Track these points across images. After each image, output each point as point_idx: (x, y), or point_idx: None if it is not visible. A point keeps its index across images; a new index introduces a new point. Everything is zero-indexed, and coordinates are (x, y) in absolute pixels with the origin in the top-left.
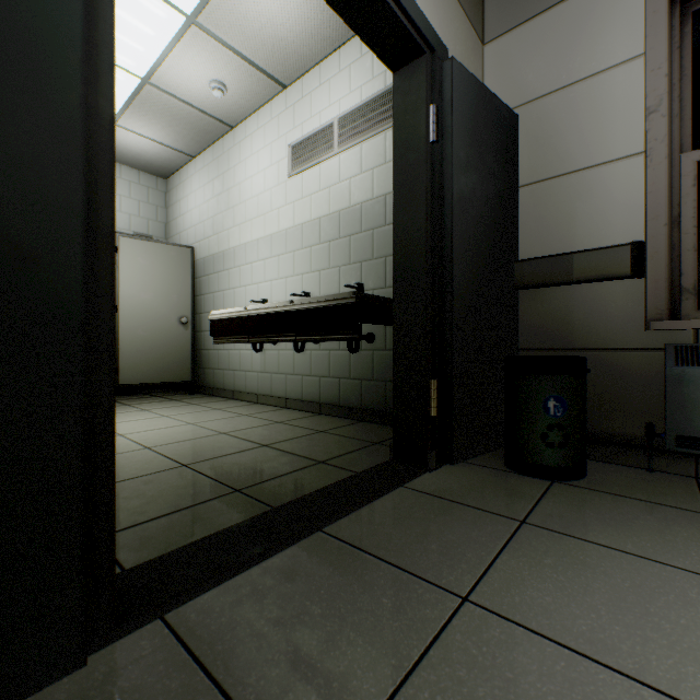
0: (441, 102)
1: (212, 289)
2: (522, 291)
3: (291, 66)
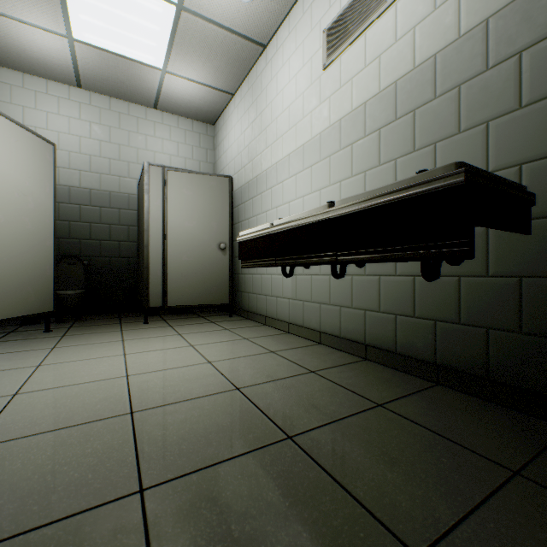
0: None
1: (247, 215)
2: None
3: None
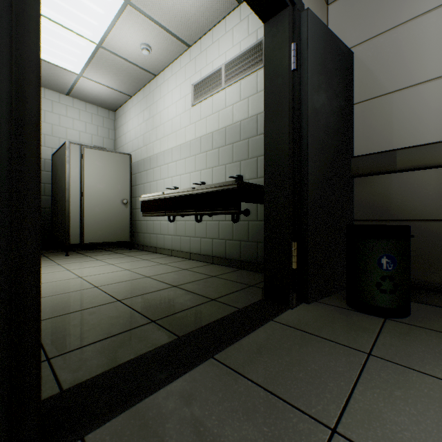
0: (299, 41)
1: (143, 181)
2: (356, 178)
3: (193, 31)
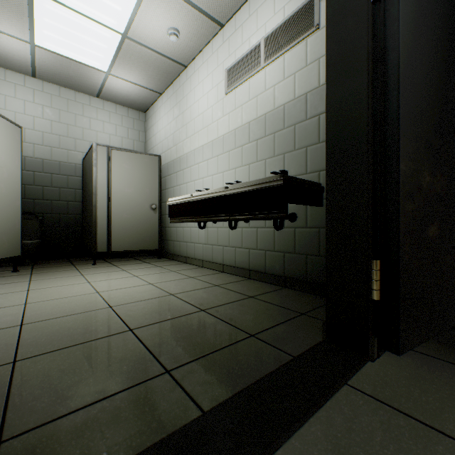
0: None
1: (173, 184)
2: None
3: (226, 5)
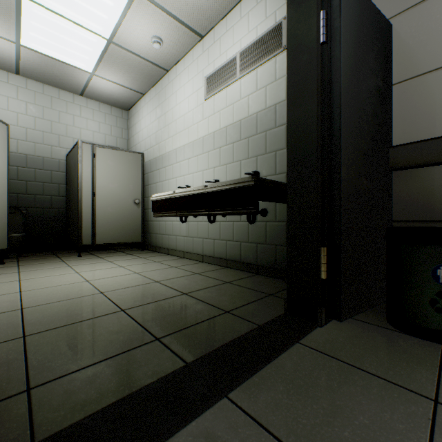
0: (329, 9)
1: (155, 180)
2: (395, 172)
3: (206, 19)
